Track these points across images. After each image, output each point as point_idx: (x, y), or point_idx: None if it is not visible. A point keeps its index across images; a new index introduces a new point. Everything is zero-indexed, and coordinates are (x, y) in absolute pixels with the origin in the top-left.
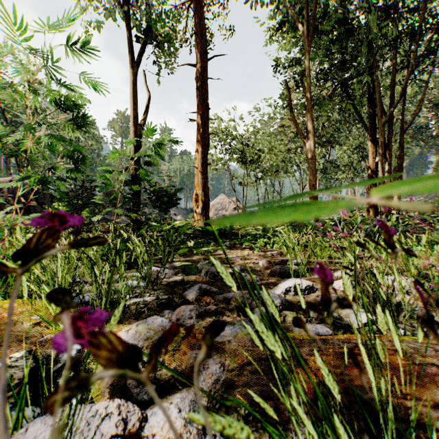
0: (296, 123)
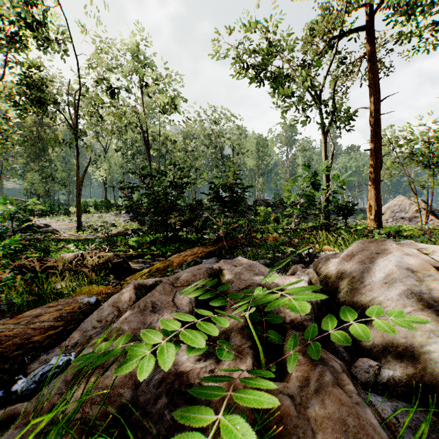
0: None
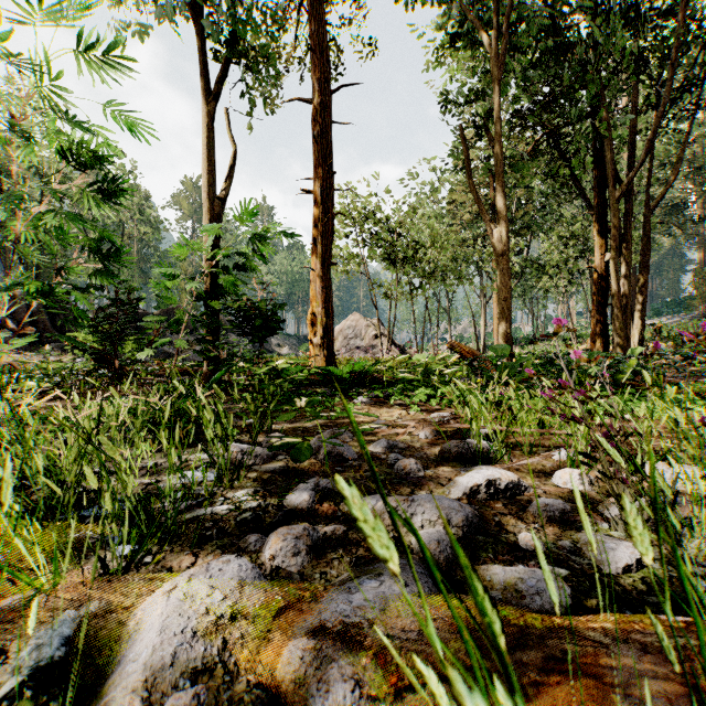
0: (477, 197)
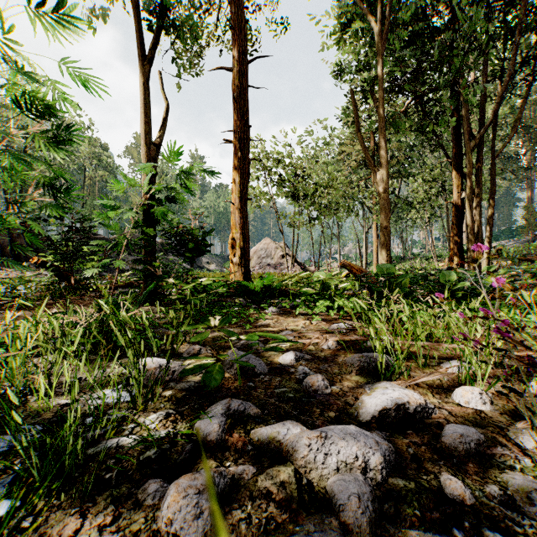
0: (363, 146)
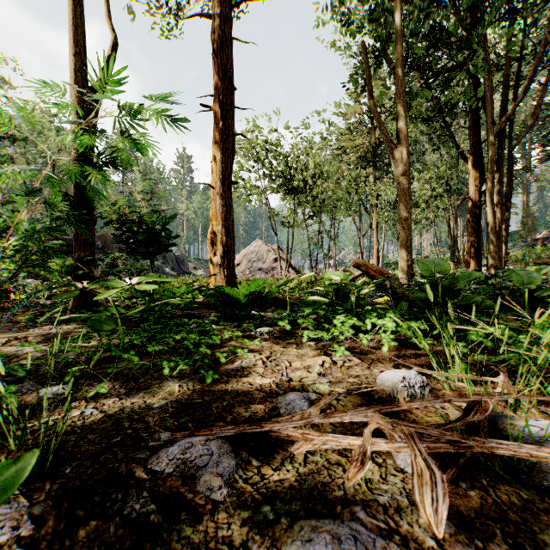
0: (378, 117)
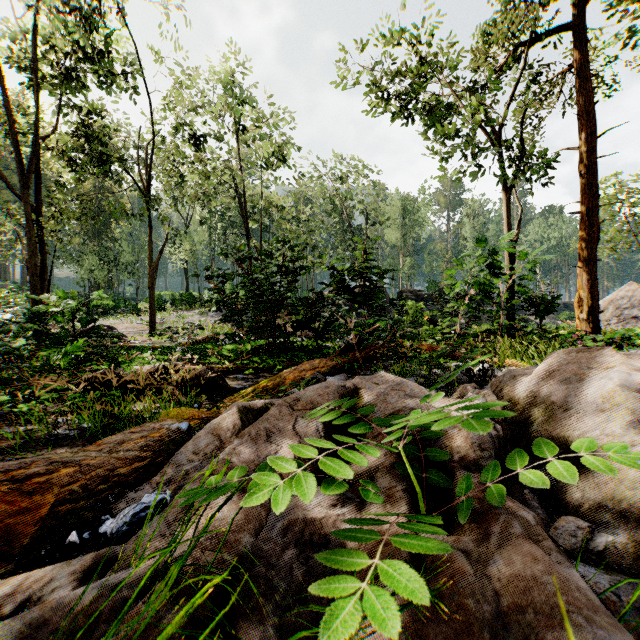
0: None
